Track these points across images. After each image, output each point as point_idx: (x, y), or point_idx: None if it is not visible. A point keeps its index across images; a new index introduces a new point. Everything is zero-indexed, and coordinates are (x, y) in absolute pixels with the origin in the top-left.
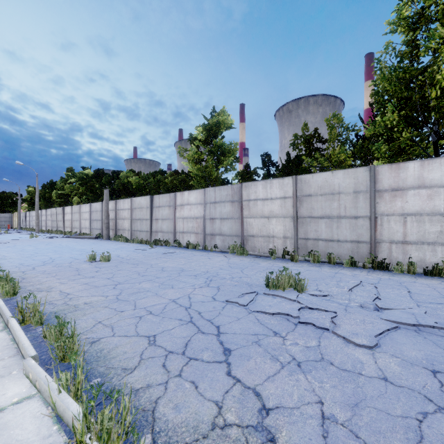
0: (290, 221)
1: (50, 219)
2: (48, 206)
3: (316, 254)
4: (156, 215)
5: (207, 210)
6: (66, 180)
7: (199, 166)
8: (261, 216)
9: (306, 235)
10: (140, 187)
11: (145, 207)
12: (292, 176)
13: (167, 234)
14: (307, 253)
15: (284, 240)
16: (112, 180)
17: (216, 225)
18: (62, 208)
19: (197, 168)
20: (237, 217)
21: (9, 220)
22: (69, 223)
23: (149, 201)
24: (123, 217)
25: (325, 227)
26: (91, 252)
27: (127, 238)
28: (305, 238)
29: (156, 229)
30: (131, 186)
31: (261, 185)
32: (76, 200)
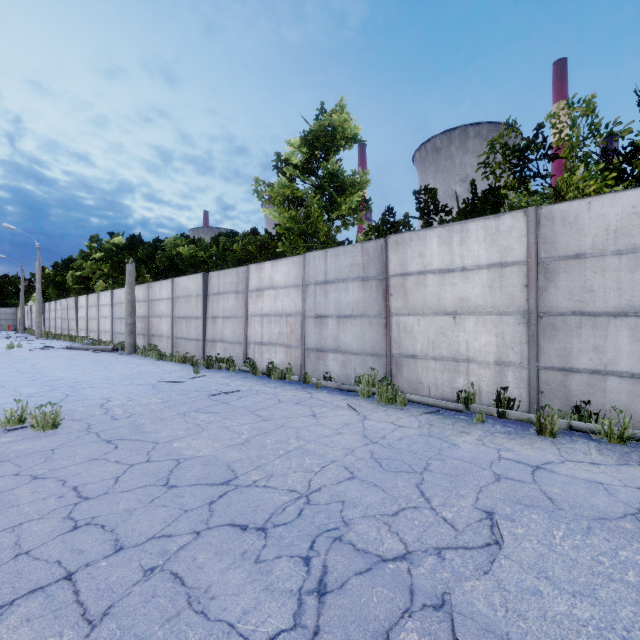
0: (516, 324)
1: (61, 317)
2: (63, 296)
3: (599, 412)
4: (213, 309)
5: (310, 299)
6: (89, 254)
7: (293, 213)
8: (437, 312)
9: (567, 360)
10: (192, 261)
11: (194, 295)
12: (525, 209)
13: (232, 347)
14: (569, 407)
15: (499, 370)
16: (155, 252)
17: (329, 331)
18: (74, 299)
19: (289, 218)
20: (375, 313)
21: (12, 318)
22: (84, 323)
23: (201, 283)
24: (159, 313)
25: (628, 340)
26: (58, 390)
27: (161, 352)
28: (562, 367)
29: (213, 337)
30: (182, 261)
31: (437, 238)
32: (101, 285)
